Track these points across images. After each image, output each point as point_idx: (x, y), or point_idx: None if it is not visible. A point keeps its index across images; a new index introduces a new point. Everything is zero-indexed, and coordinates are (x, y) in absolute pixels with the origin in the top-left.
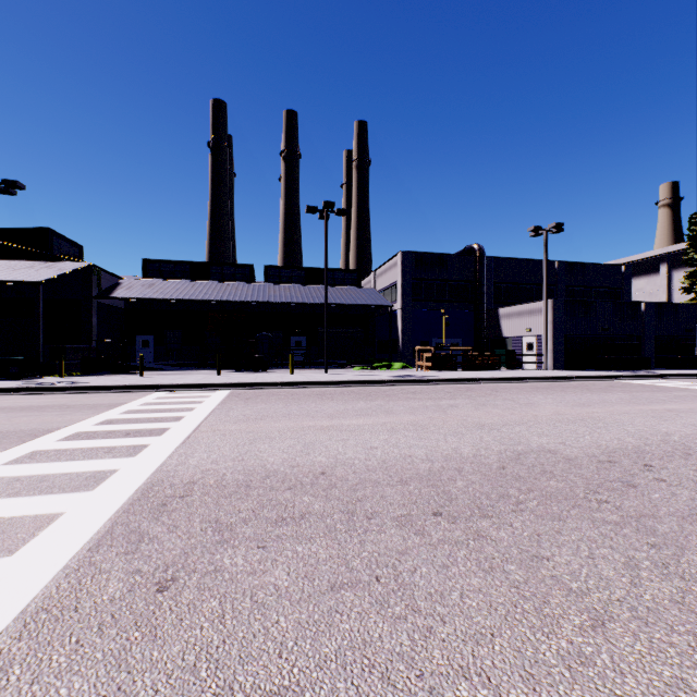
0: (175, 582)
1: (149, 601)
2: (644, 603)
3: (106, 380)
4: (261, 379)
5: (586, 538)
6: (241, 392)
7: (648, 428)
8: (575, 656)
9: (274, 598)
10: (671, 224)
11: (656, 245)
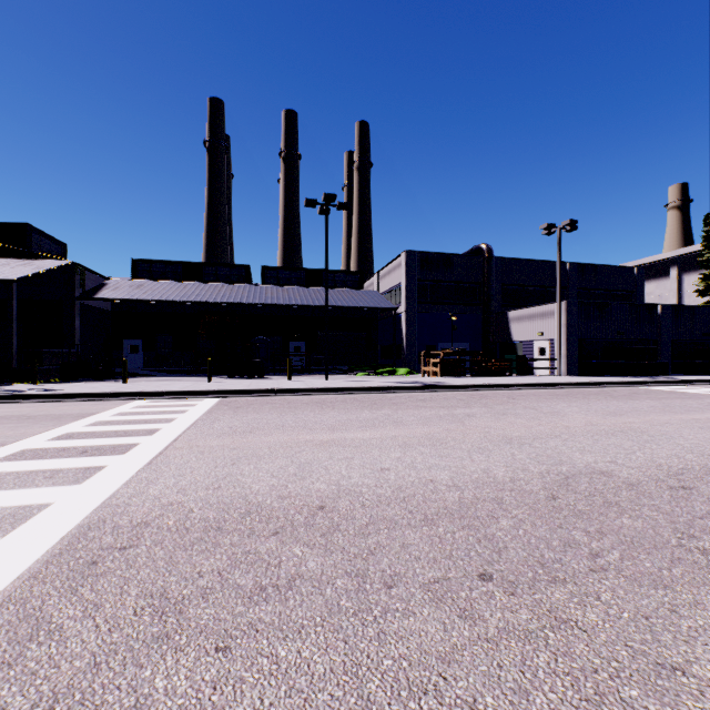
0: None
1: None
2: None
3: (83, 387)
4: (256, 386)
5: None
6: (231, 400)
7: (704, 442)
8: None
9: None
10: (680, 227)
11: (665, 248)
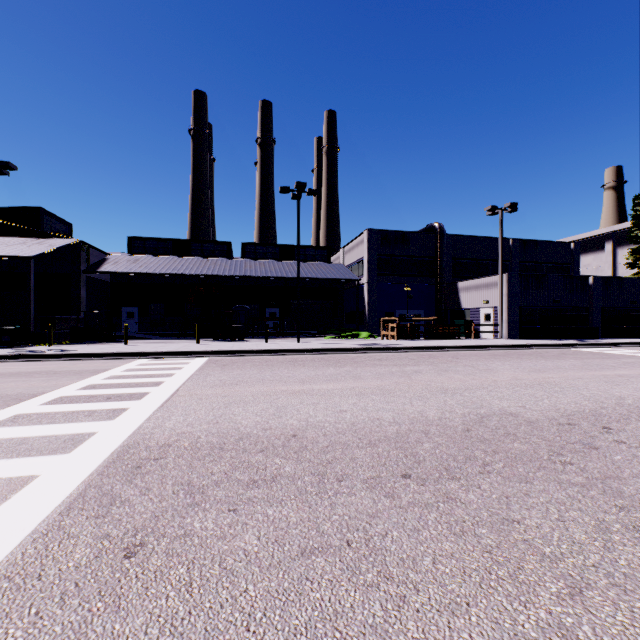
0: (144, 547)
1: (115, 568)
2: (620, 569)
3: (92, 348)
4: (238, 347)
5: (554, 500)
6: (218, 359)
7: (602, 392)
8: (555, 628)
9: (244, 564)
10: (615, 205)
11: (601, 224)
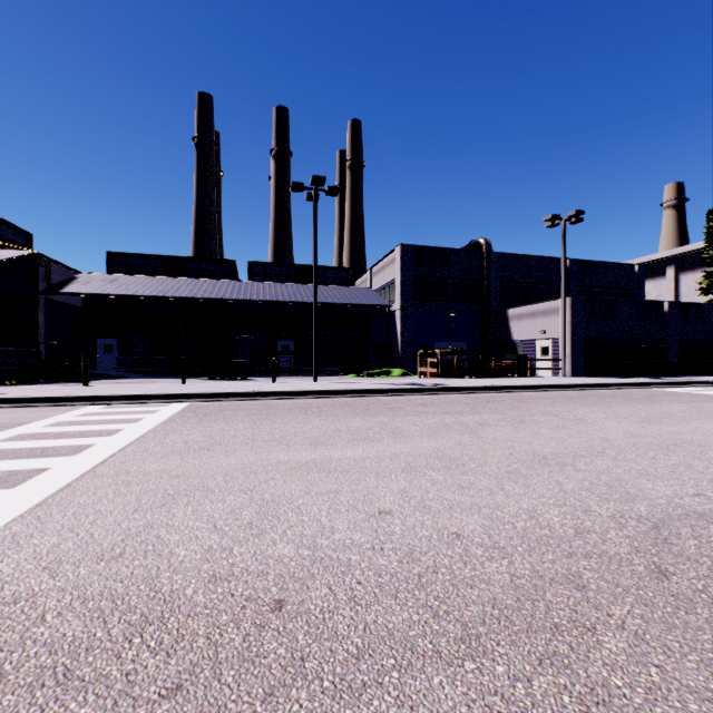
0: None
1: None
2: None
3: (32, 390)
4: (234, 388)
5: None
6: (202, 405)
7: None
8: None
9: None
10: (676, 226)
11: (660, 248)
